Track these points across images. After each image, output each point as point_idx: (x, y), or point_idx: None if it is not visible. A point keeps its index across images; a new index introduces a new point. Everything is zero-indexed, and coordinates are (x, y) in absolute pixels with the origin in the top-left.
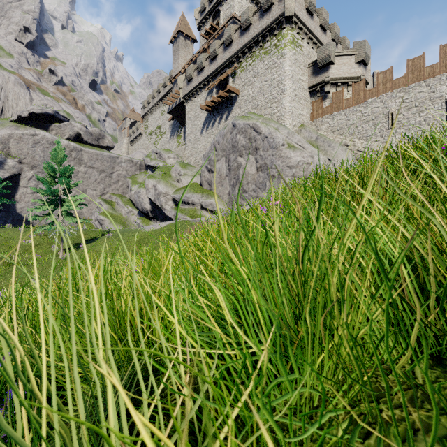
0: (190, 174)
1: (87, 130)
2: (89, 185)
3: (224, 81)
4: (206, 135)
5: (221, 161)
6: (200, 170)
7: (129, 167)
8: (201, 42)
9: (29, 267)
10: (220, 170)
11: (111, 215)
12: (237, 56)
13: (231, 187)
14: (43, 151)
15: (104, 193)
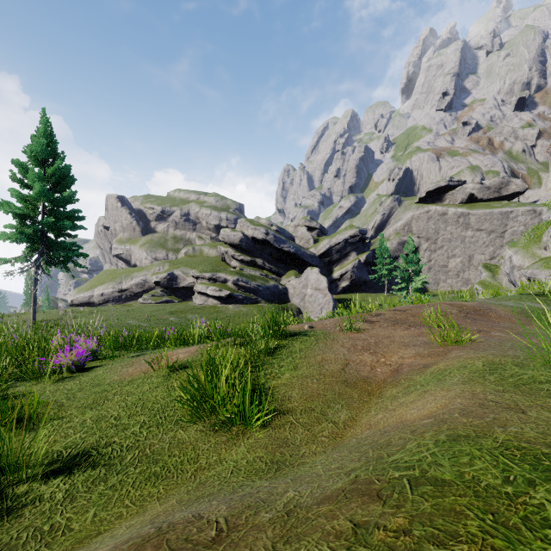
0: None
1: (482, 186)
2: (476, 249)
3: None
4: None
5: None
6: None
7: (528, 219)
8: None
9: None
10: None
11: (488, 284)
12: None
13: None
14: (434, 224)
15: (493, 256)
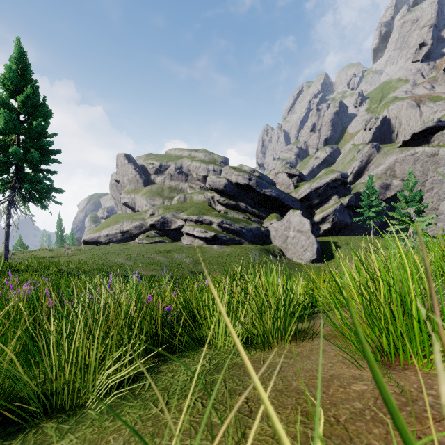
0: None
1: None
2: None
3: None
4: None
5: None
6: None
7: None
8: None
9: None
10: None
11: None
12: None
13: None
14: (422, 165)
15: None
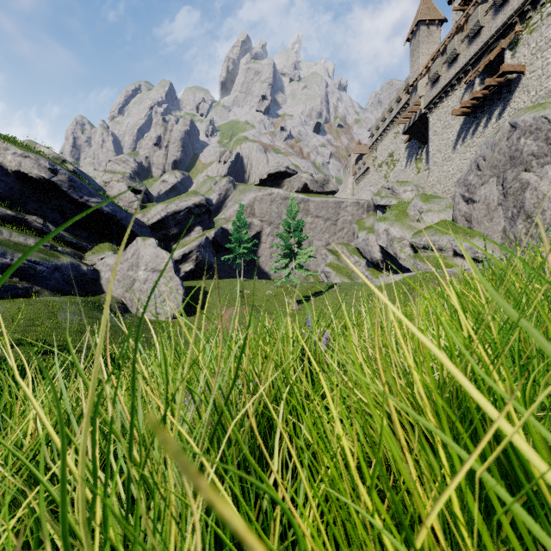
0: (435, 210)
1: (313, 179)
2: (315, 236)
3: (495, 60)
4: (462, 150)
5: (489, 184)
6: (452, 202)
7: (355, 210)
8: (453, 18)
9: (271, 315)
10: (486, 197)
11: (336, 266)
12: (520, 12)
13: (508, 221)
14: (277, 207)
15: (329, 242)
